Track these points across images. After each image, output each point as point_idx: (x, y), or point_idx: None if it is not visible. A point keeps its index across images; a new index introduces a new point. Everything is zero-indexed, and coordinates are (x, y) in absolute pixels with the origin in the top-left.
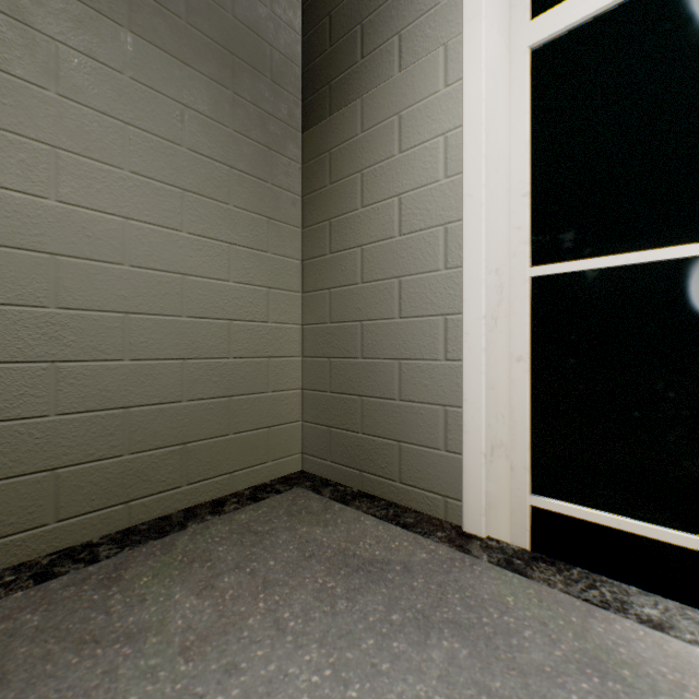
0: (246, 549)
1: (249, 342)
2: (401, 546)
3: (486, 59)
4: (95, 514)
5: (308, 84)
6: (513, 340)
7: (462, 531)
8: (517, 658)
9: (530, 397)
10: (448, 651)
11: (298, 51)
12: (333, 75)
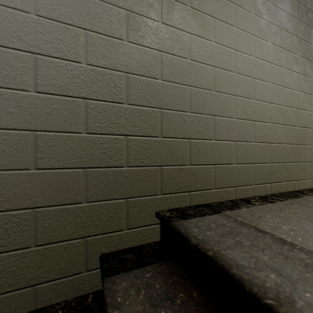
0: None
1: (302, 120)
2: None
3: None
4: (262, 185)
5: None
6: None
7: None
8: None
9: None
10: None
11: None
12: None
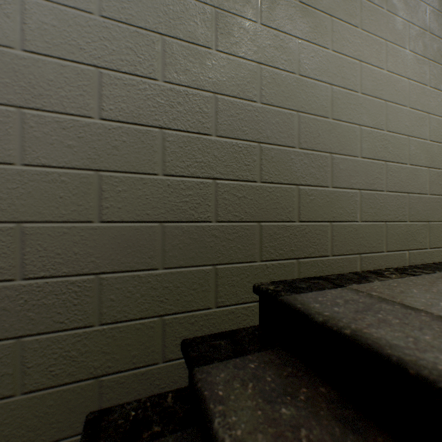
0: None
1: None
2: None
3: None
4: (397, 253)
5: None
6: None
7: None
8: None
9: None
10: None
11: None
12: None
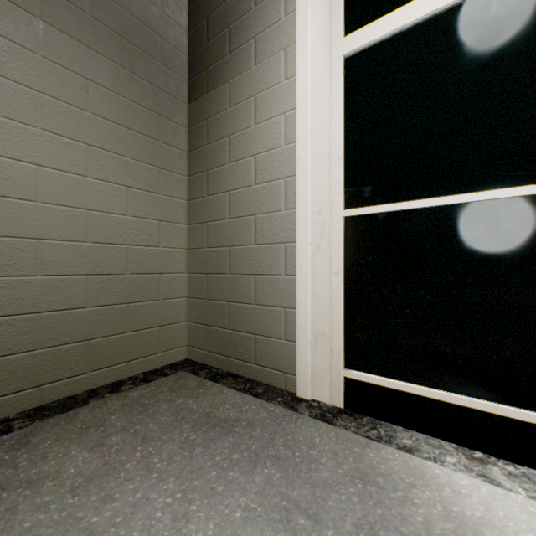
0: (133, 417)
1: (144, 262)
2: (250, 409)
3: (311, 62)
4: (12, 396)
5: (192, 68)
6: (333, 261)
7: (295, 396)
8: (312, 476)
9: (343, 300)
10: (267, 475)
11: (184, 43)
12: (209, 63)
